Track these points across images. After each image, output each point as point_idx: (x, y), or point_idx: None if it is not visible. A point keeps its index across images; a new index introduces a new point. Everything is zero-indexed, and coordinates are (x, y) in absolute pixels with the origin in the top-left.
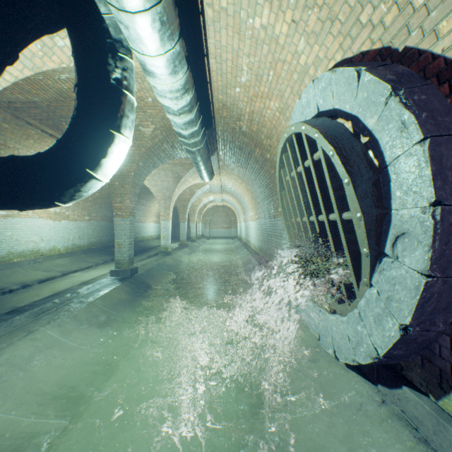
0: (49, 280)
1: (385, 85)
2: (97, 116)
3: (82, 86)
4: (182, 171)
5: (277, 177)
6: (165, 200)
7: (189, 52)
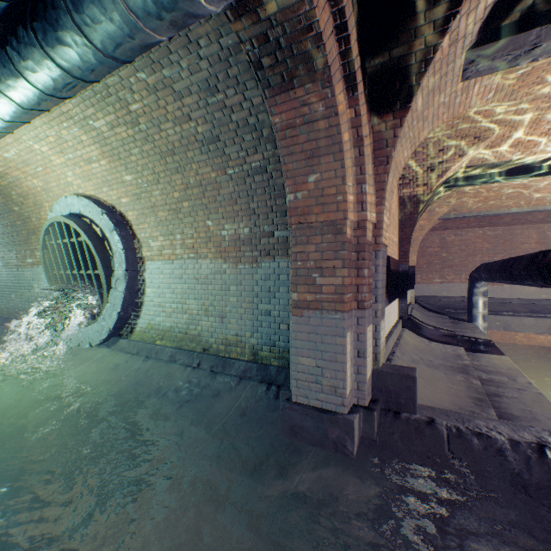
0: None
1: (113, 225)
2: None
3: None
4: None
5: (43, 240)
6: None
7: None
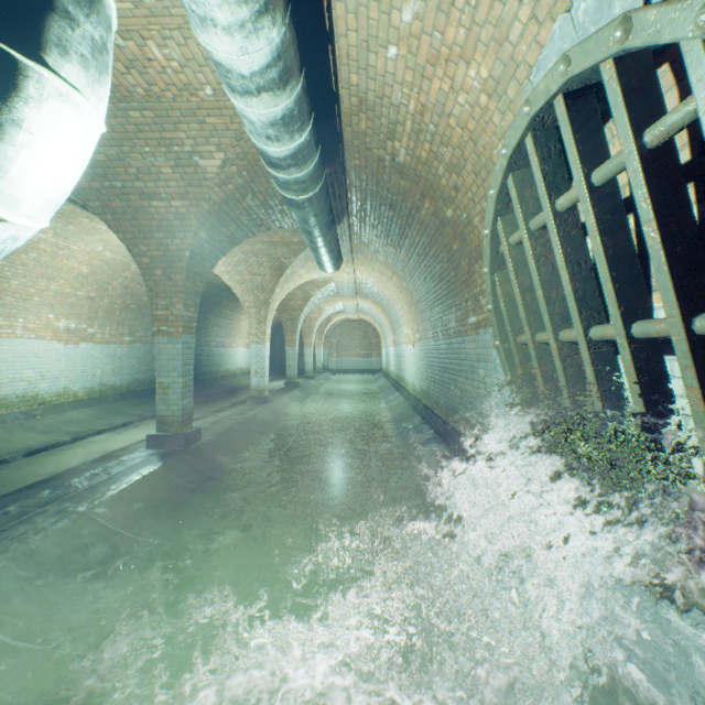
0: (47, 450)
1: None
2: None
3: None
4: (287, 256)
5: (487, 239)
6: (258, 308)
7: None
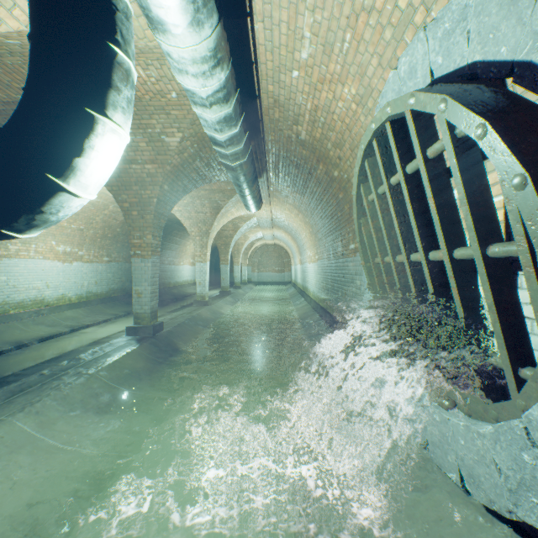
0: (53, 338)
1: None
2: (63, 84)
3: (38, 34)
4: (222, 199)
5: (355, 197)
6: (201, 237)
7: (224, 9)
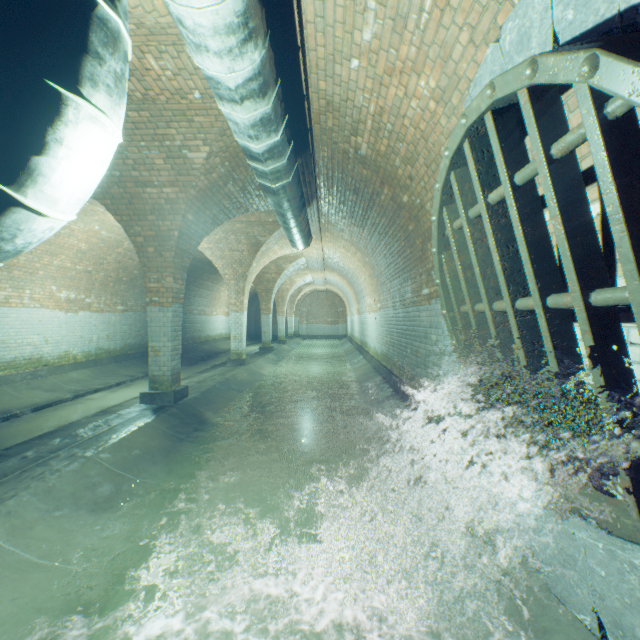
0: (52, 406)
1: None
2: (10, 42)
3: None
4: (262, 234)
5: (434, 224)
6: (237, 281)
7: None
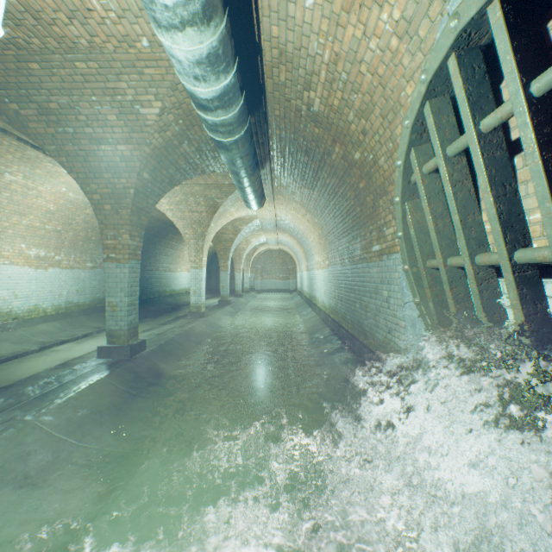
0: (17, 358)
1: None
2: None
3: None
4: (219, 196)
5: (399, 170)
6: (196, 240)
7: None
